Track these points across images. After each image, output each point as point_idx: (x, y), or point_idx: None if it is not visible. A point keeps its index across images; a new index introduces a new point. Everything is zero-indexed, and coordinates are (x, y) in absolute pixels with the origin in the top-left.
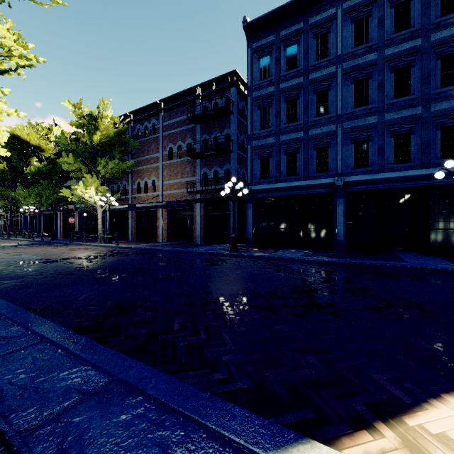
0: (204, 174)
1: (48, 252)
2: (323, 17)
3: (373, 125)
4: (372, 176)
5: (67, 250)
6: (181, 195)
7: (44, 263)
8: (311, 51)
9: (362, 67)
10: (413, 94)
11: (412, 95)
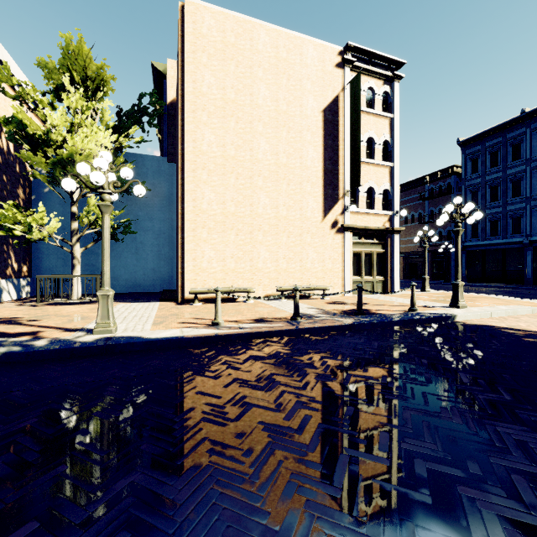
0: None
1: None
2: (516, 134)
3: None
4: None
5: None
6: (413, 248)
7: None
8: (508, 155)
9: None
10: None
11: None
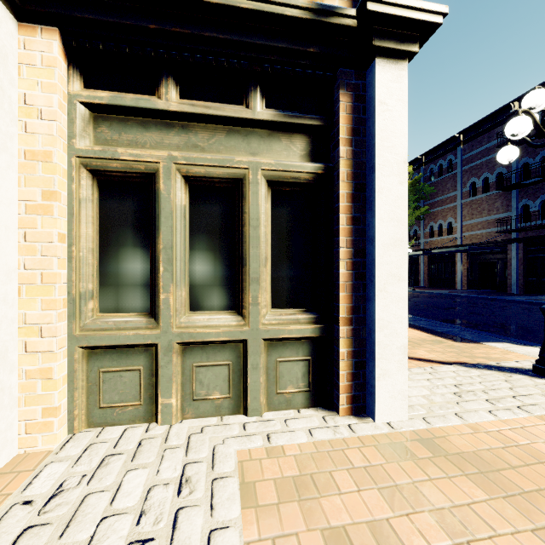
0: (524, 207)
1: None
2: None
3: None
4: None
5: None
6: (487, 235)
7: None
8: None
9: None
10: None
11: None
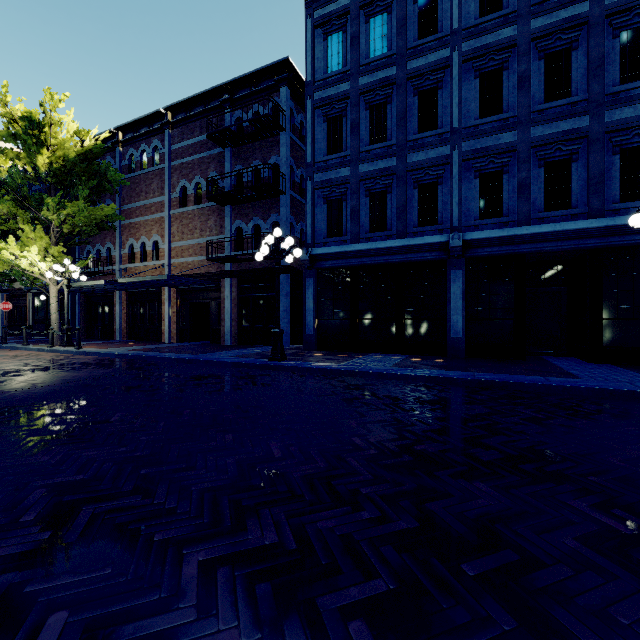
0: (238, 231)
1: None
2: None
3: (511, 146)
4: (510, 232)
5: None
6: (200, 265)
7: None
8: (410, 24)
9: (493, 49)
10: (576, 95)
11: (574, 96)
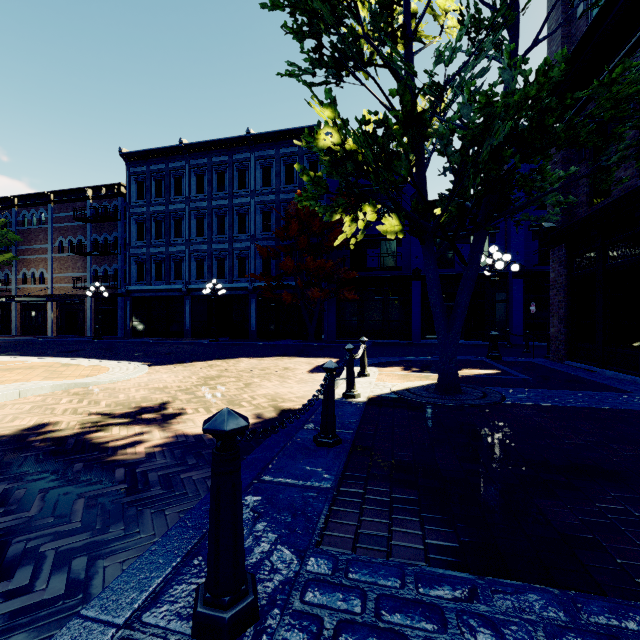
0: (96, 271)
1: None
2: (178, 166)
3: (205, 251)
4: (204, 286)
5: None
6: (72, 289)
7: None
8: (172, 187)
9: (200, 209)
10: (226, 234)
11: (225, 235)
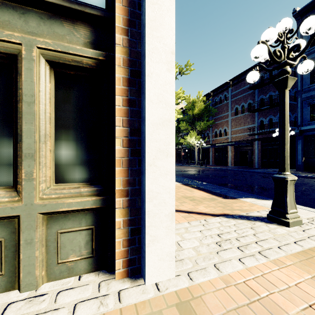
0: (261, 122)
1: (177, 168)
2: None
3: None
4: None
5: (184, 168)
6: (243, 137)
7: (181, 171)
8: None
9: None
10: None
11: None
